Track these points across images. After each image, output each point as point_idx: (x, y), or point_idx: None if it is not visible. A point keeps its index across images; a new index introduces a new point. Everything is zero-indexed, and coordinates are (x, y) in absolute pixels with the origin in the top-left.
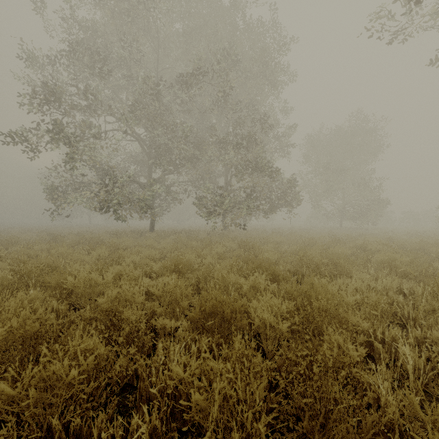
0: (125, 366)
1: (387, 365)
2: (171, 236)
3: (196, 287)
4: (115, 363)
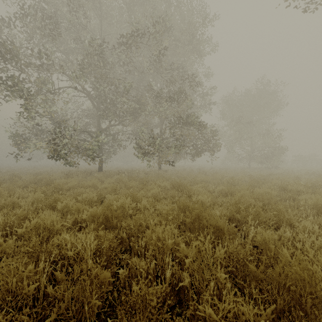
0: None
1: None
2: (114, 176)
3: (127, 240)
4: None
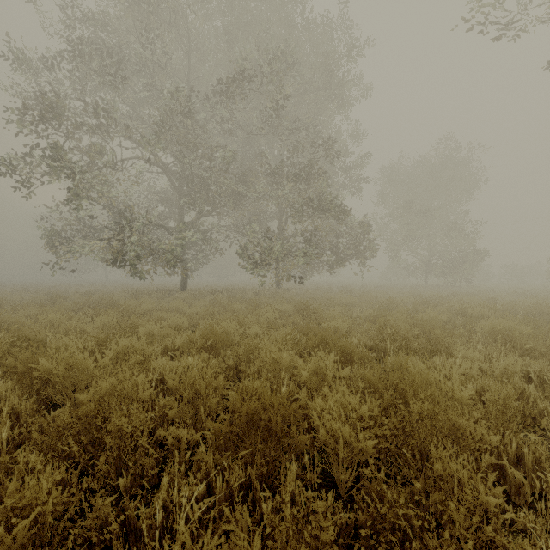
0: (105, 517)
1: (530, 504)
2: (207, 297)
3: (235, 369)
4: (90, 510)
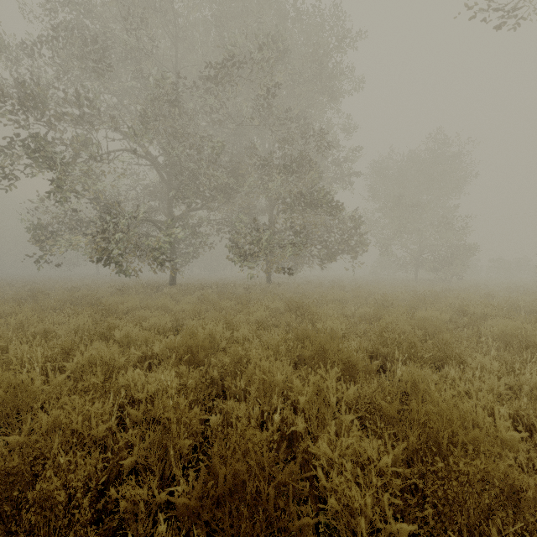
0: None
1: None
2: (196, 293)
3: (220, 382)
4: None
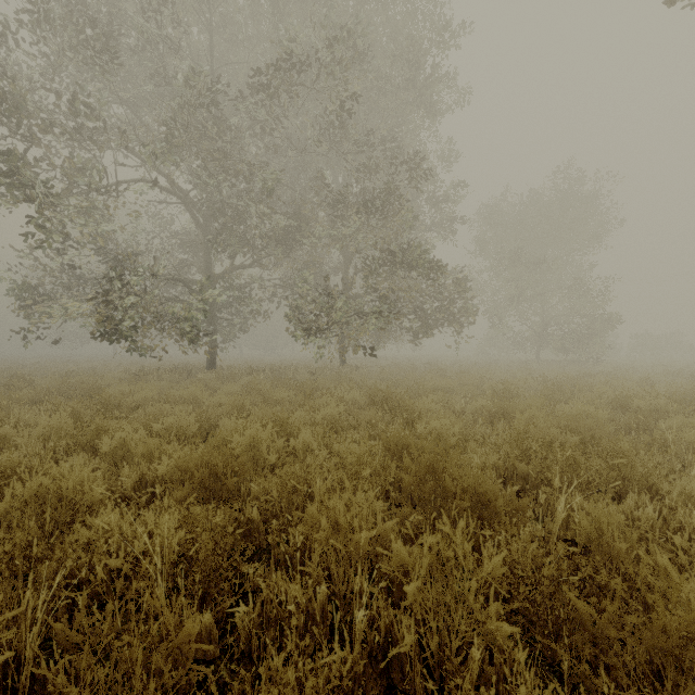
0: None
1: None
2: (242, 379)
3: (263, 527)
4: None
